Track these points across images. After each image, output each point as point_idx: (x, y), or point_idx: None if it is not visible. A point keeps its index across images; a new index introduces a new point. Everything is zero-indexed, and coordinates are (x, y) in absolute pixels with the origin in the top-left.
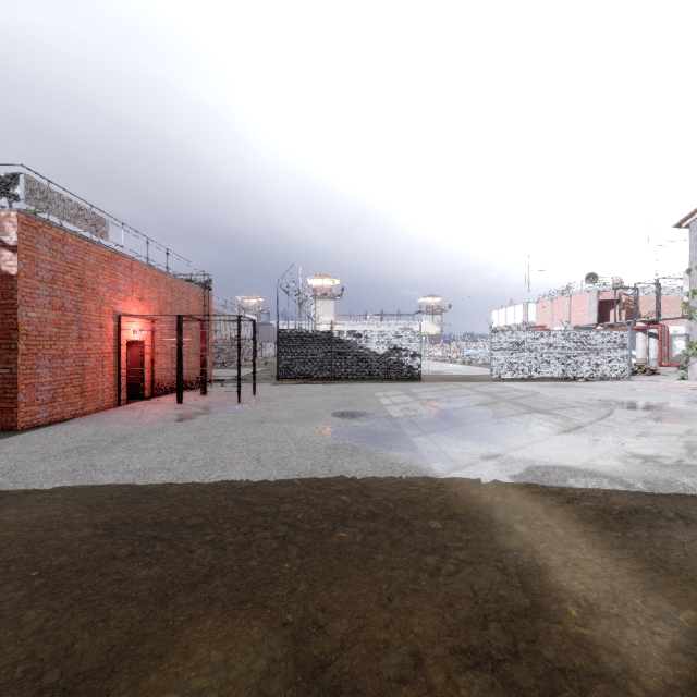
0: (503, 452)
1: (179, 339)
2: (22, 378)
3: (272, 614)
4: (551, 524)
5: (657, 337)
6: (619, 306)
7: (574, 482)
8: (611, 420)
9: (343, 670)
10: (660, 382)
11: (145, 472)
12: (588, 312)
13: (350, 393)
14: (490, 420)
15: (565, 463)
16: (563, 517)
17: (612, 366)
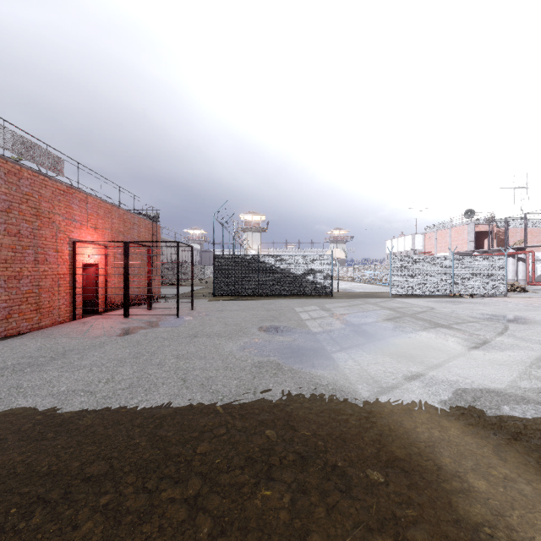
0: (424, 371)
1: (126, 262)
2: None
3: None
4: (510, 475)
5: (524, 261)
6: (491, 236)
7: (510, 411)
8: (511, 336)
9: None
10: (533, 299)
11: (67, 395)
12: (467, 240)
13: (273, 308)
14: (401, 335)
15: (490, 385)
16: (520, 464)
17: (491, 285)
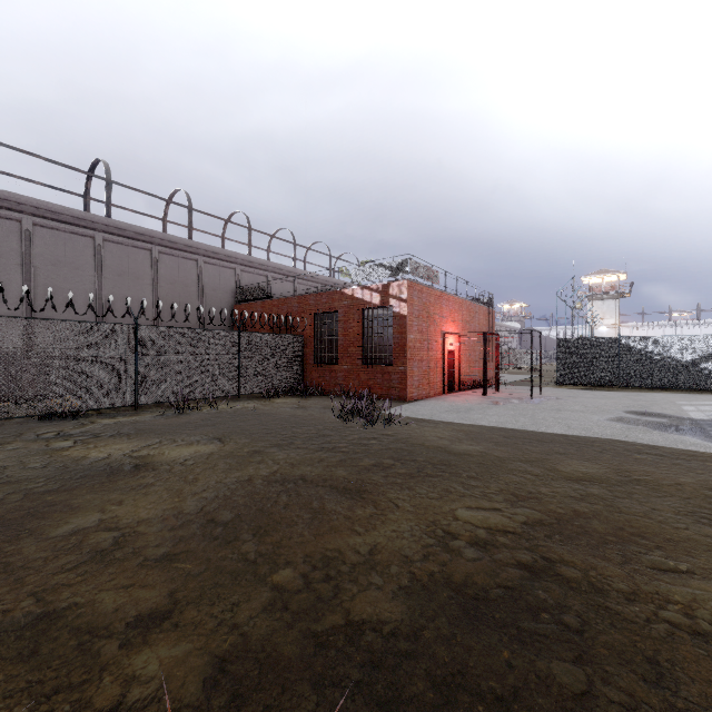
0: None
1: (484, 349)
2: (408, 372)
3: (602, 465)
4: None
5: None
6: None
7: None
8: None
9: (640, 478)
10: None
11: (500, 423)
12: None
13: (642, 399)
14: None
15: None
16: None
17: None
